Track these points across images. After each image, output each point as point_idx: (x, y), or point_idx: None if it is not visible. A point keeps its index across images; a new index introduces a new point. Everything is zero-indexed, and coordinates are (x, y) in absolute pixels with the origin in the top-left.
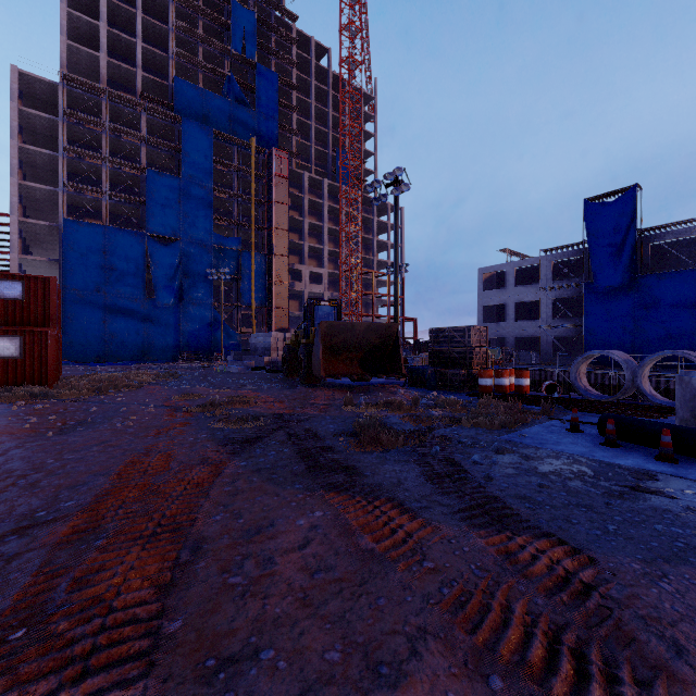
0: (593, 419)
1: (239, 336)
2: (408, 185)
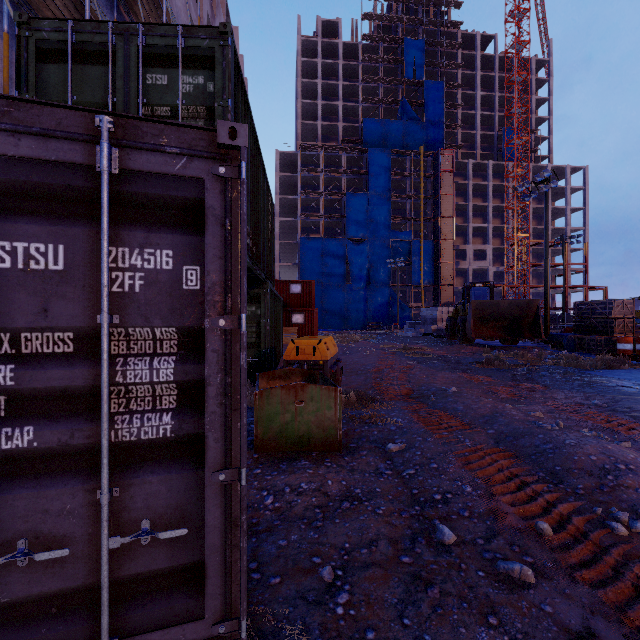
0: None
1: (411, 310)
2: (555, 182)
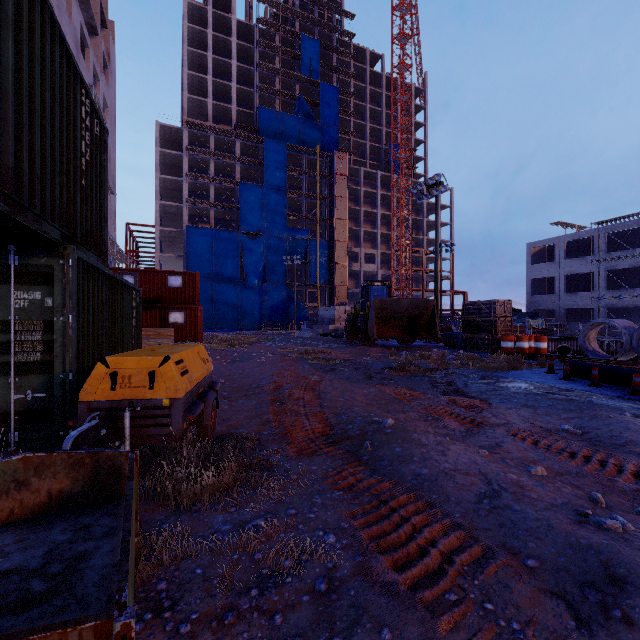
0: None
1: (307, 310)
2: (445, 187)
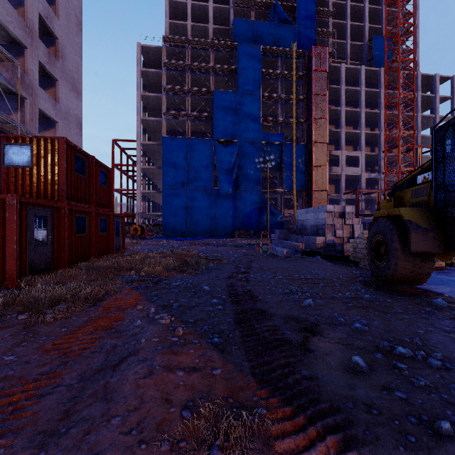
0: None
1: (282, 217)
2: None
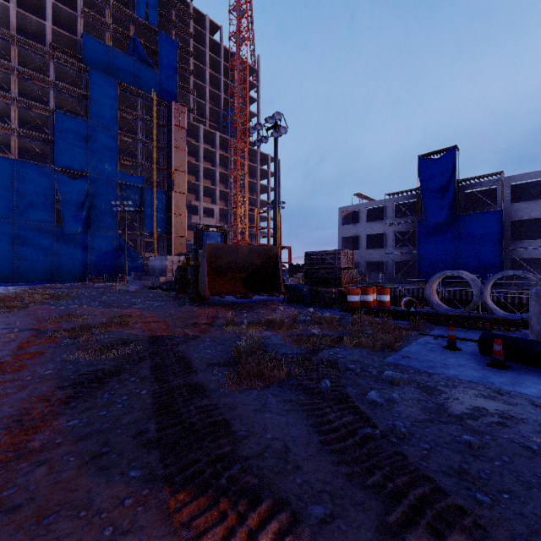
0: (458, 333)
1: (143, 260)
2: (286, 128)
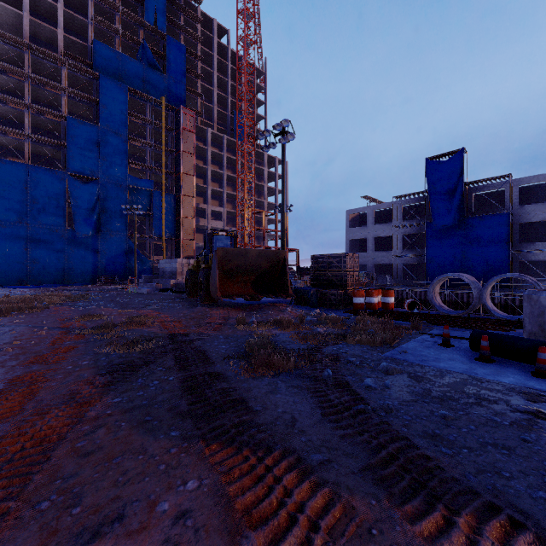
0: (455, 332)
1: (152, 263)
2: (293, 135)
